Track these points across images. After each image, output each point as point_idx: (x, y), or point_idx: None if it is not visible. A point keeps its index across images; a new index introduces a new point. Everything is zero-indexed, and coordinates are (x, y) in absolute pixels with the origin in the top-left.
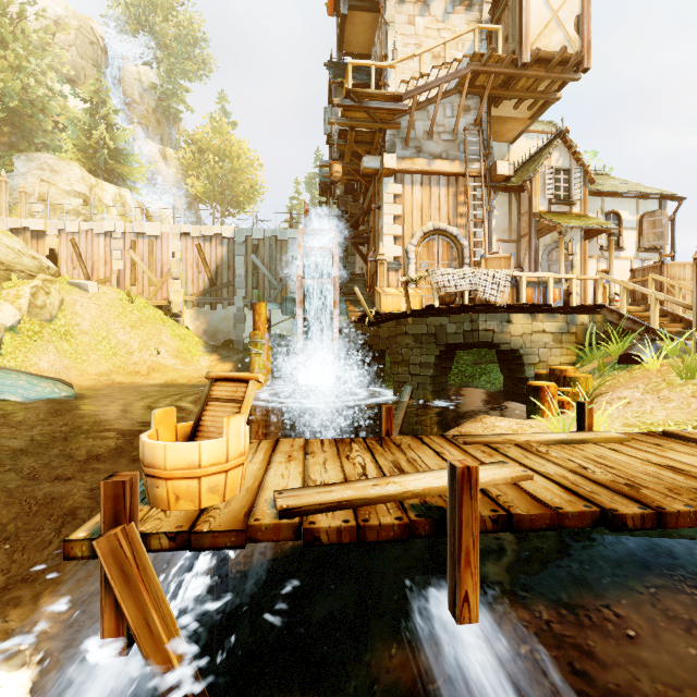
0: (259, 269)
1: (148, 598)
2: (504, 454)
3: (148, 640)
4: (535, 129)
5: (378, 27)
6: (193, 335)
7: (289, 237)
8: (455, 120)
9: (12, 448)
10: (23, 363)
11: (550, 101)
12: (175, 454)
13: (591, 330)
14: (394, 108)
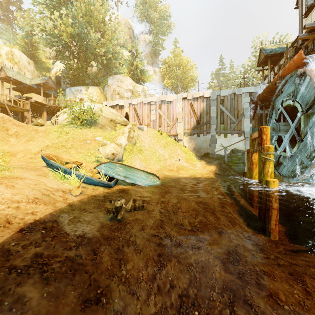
0: (224, 113)
1: None
2: None
3: None
4: None
5: None
6: (189, 150)
7: (243, 92)
8: None
9: (156, 218)
10: (130, 164)
11: None
12: None
13: None
14: None
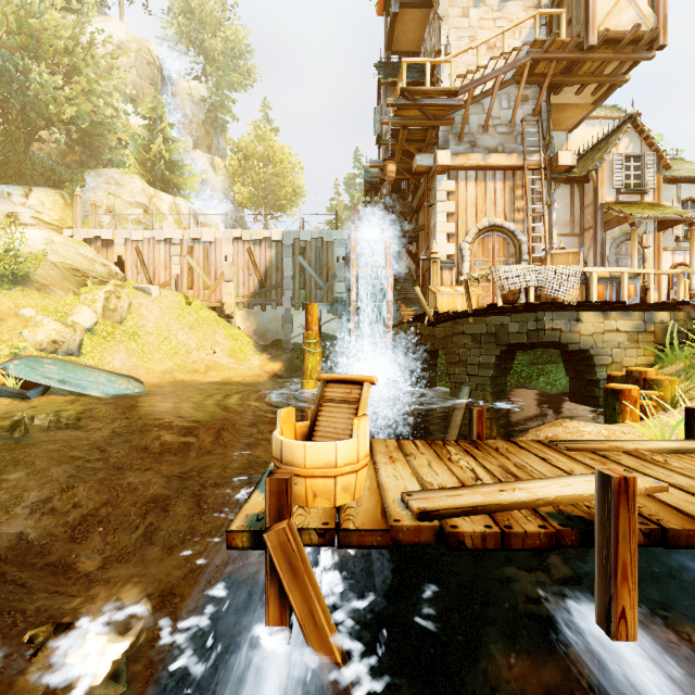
0: (306, 270)
1: (312, 591)
2: (618, 462)
3: (313, 631)
4: (596, 114)
5: (429, 23)
6: (244, 335)
7: (334, 239)
8: (512, 111)
9: (98, 439)
10: (100, 361)
11: (617, 84)
12: (314, 453)
13: (672, 329)
14: (449, 103)
